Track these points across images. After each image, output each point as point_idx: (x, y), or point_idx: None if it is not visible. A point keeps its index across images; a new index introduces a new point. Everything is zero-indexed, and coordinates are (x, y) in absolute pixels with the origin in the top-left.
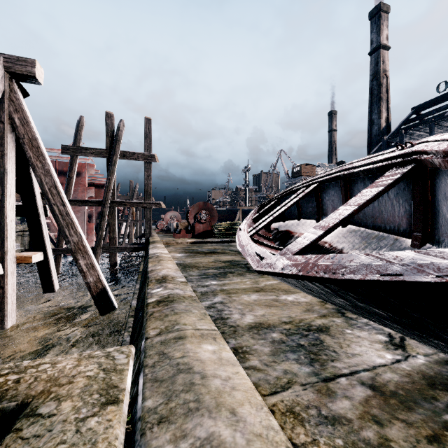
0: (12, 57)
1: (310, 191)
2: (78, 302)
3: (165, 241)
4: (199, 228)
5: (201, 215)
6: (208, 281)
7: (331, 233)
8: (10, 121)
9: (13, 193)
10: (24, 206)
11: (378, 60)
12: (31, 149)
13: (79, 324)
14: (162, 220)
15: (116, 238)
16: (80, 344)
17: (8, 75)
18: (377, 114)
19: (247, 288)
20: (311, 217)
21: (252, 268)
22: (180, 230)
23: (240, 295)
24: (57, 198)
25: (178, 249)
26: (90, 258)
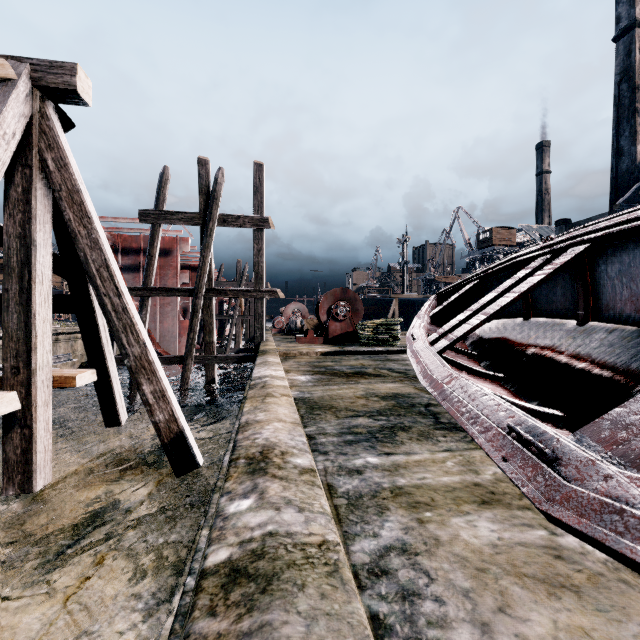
0: (44, 63)
1: (571, 260)
2: (155, 440)
3: (282, 350)
4: (334, 329)
5: (338, 308)
6: (360, 455)
7: None
8: (41, 165)
9: (48, 278)
10: (72, 297)
11: (631, 48)
12: (71, 207)
13: (148, 483)
14: (281, 315)
15: (214, 343)
16: (141, 525)
17: (37, 92)
18: (629, 138)
19: (455, 488)
20: (559, 314)
21: (443, 417)
22: (307, 332)
23: (445, 515)
24: (109, 284)
25: (301, 365)
26: (160, 382)
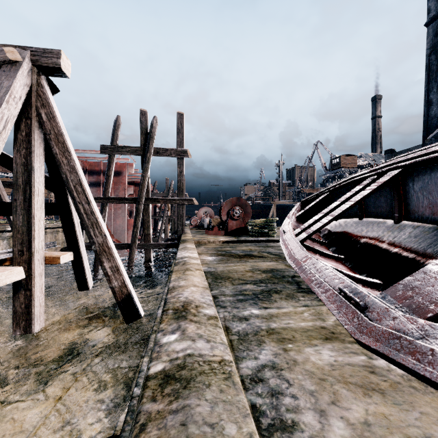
0: (39, 50)
1: (389, 180)
2: (111, 300)
3: (196, 239)
4: (232, 225)
5: (234, 211)
6: (247, 308)
7: (435, 242)
8: (37, 117)
9: (42, 192)
10: (57, 204)
11: (437, 30)
12: (57, 145)
13: (107, 328)
14: (195, 215)
15: (150, 235)
16: (103, 355)
17: (35, 69)
18: (436, 93)
19: (308, 330)
20: (382, 215)
21: (303, 284)
22: (213, 227)
23: (301, 346)
24: (82, 196)
25: (209, 250)
26: (115, 261)
